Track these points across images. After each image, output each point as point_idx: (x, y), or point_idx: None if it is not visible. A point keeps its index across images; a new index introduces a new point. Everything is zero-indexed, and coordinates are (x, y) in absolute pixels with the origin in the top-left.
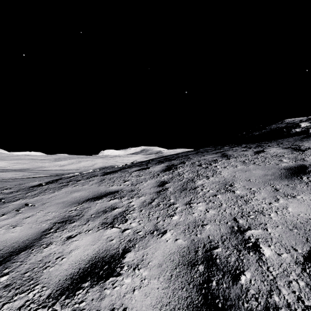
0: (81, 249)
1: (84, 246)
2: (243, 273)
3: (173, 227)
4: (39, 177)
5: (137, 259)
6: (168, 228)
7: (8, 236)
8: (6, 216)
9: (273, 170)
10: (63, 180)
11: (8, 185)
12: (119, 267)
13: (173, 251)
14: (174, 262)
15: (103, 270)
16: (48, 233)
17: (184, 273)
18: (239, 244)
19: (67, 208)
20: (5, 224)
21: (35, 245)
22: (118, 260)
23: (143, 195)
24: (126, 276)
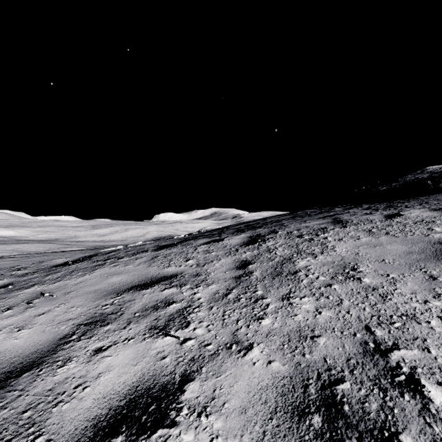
0: (116, 372)
1: (120, 367)
2: (397, 438)
3: (263, 338)
4: (70, 251)
5: (205, 395)
6: (255, 339)
7: (9, 345)
8: (12, 311)
9: (421, 244)
10: (99, 256)
11: (28, 263)
12: (174, 410)
13: (264, 384)
14: (268, 406)
15: (148, 413)
16: (67, 342)
17: (286, 430)
18: (381, 376)
19: (100, 300)
20: (8, 325)
21: (46, 362)
22: (173, 396)
23: (214, 281)
24: (185, 427)
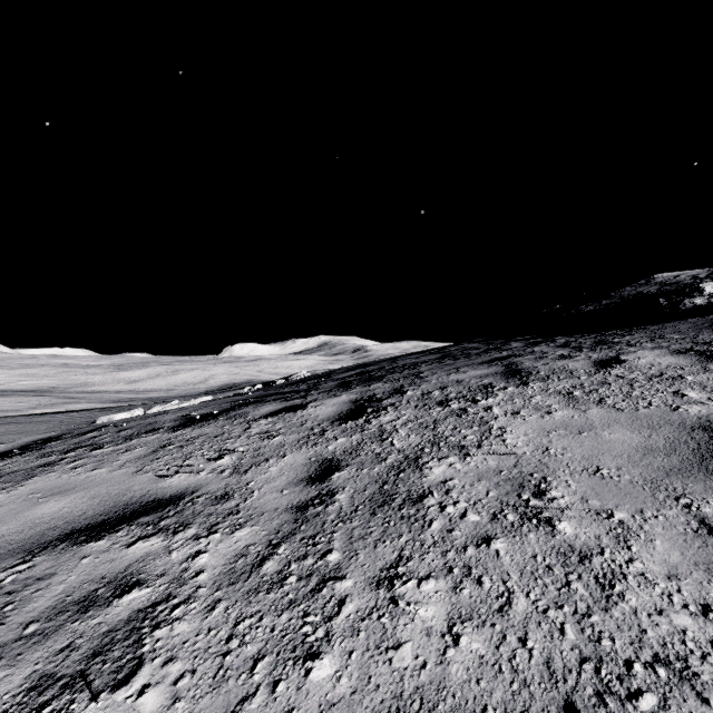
0: None
1: None
2: None
3: None
4: (62, 414)
5: None
6: None
7: None
8: None
9: (669, 431)
10: (63, 441)
11: None
12: None
13: None
14: None
15: None
16: None
17: None
18: None
19: None
20: None
21: None
22: None
23: (250, 518)
24: None
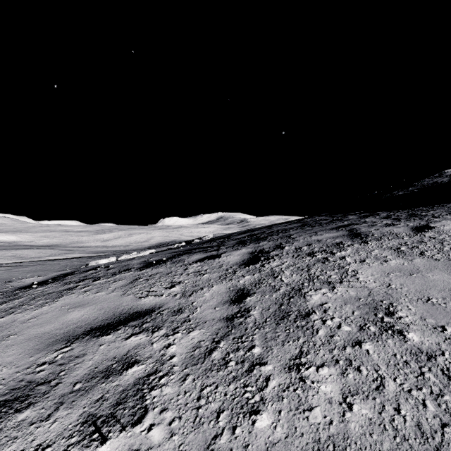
0: None
1: None
2: None
3: None
4: (66, 259)
5: None
6: None
7: None
8: None
9: None
10: (75, 275)
11: (17, 273)
12: None
13: None
14: None
15: None
16: None
17: None
18: None
19: (39, 354)
20: None
21: None
22: None
23: (198, 324)
24: None
